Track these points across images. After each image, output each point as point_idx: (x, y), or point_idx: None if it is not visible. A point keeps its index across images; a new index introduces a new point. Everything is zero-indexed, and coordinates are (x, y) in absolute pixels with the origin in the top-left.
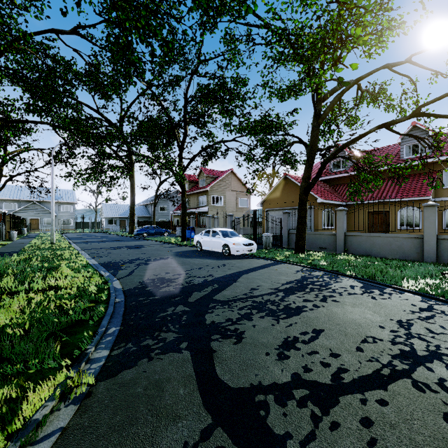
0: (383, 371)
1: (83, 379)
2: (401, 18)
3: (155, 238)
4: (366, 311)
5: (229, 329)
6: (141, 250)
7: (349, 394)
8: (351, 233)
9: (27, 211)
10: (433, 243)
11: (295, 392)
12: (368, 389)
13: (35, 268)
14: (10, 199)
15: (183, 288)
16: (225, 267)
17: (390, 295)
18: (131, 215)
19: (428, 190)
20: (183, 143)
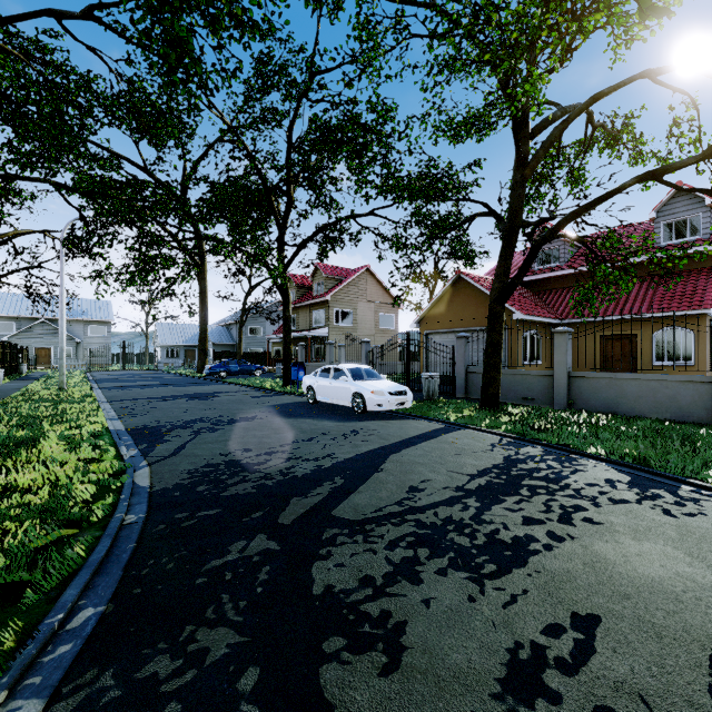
0: None
1: None
2: None
3: (239, 380)
4: (671, 553)
5: (368, 614)
6: (209, 403)
7: None
8: (579, 373)
9: (31, 334)
10: None
11: None
12: None
13: None
14: (4, 316)
15: (273, 486)
16: (356, 438)
17: (697, 503)
18: (202, 341)
19: (707, 297)
20: (286, 220)
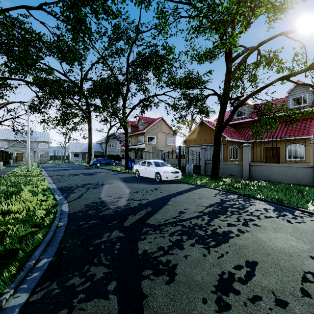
0: None
1: None
2: None
3: (105, 167)
4: (289, 237)
5: (161, 261)
6: (93, 177)
7: None
8: (254, 163)
9: (14, 147)
10: None
11: None
12: None
13: (0, 192)
14: (2, 139)
15: (121, 211)
16: (157, 191)
17: (302, 218)
18: (89, 150)
19: (310, 131)
20: (126, 97)
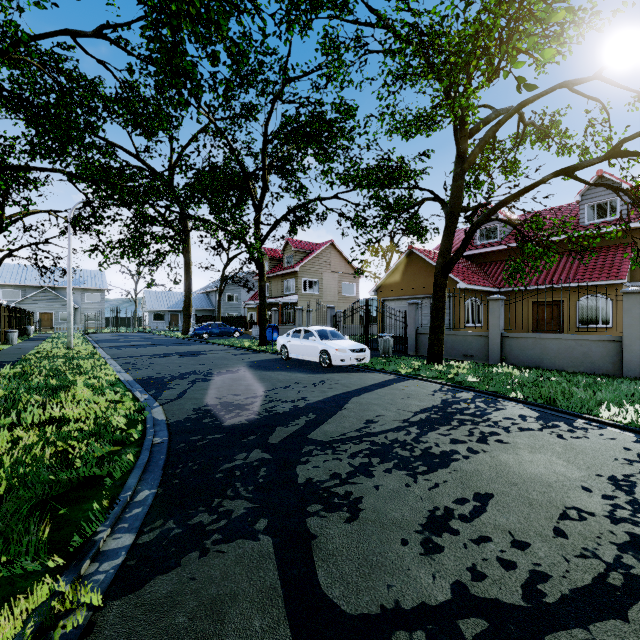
0: (612, 578)
1: (82, 596)
2: (593, 7)
3: (220, 340)
4: (554, 460)
5: (337, 493)
6: (198, 359)
7: (562, 629)
8: (510, 334)
9: (36, 301)
10: (637, 349)
11: (463, 624)
12: (594, 618)
13: (34, 387)
14: (11, 285)
15: (261, 419)
16: (324, 386)
17: (585, 431)
18: (186, 307)
19: (622, 269)
20: (261, 202)
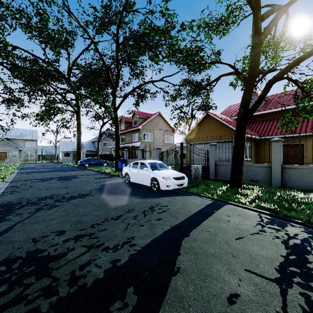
0: None
1: None
2: None
3: (94, 168)
4: None
5: None
6: (67, 183)
7: None
8: (289, 165)
9: None
10: None
11: None
12: None
13: None
14: None
15: None
16: (153, 215)
17: None
18: (78, 149)
19: None
20: (116, 84)
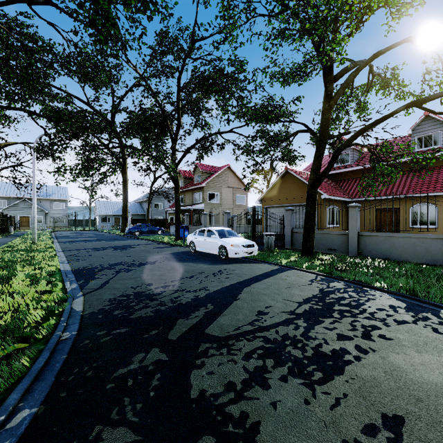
0: None
1: None
2: None
3: (147, 237)
4: None
5: (231, 415)
6: (127, 252)
7: None
8: (365, 233)
9: (17, 208)
10: None
11: None
12: None
13: None
14: None
15: (165, 310)
16: (221, 275)
17: None
18: (124, 212)
19: None
20: (177, 135)
